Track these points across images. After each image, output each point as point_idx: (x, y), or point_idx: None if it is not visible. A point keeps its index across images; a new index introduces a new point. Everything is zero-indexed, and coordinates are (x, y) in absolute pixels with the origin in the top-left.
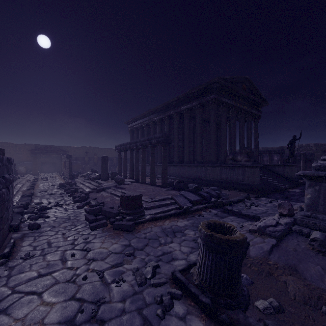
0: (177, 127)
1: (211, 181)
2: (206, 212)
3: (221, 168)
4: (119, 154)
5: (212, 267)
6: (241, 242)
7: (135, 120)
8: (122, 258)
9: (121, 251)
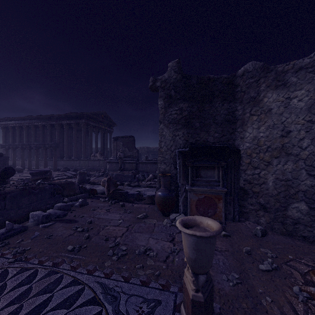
0: (59, 134)
1: (83, 168)
2: None
3: (88, 161)
4: (7, 151)
5: (80, 178)
6: (86, 172)
7: (11, 120)
8: None
9: None
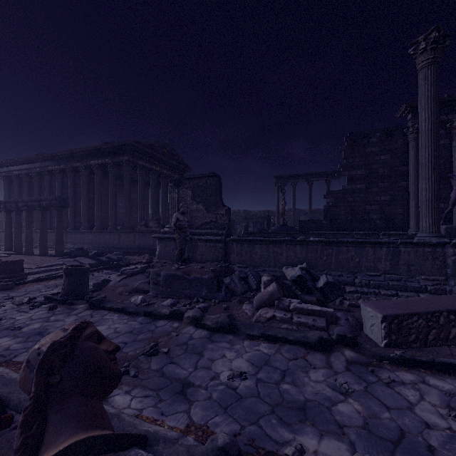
0: (86, 184)
1: (124, 248)
2: (98, 272)
3: (135, 234)
4: None
5: (68, 284)
6: (84, 269)
7: (15, 164)
8: (2, 301)
9: (0, 299)
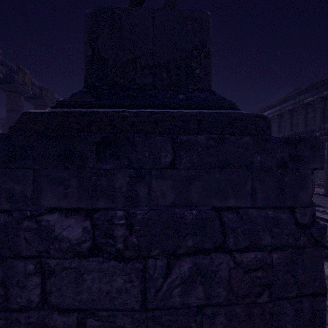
0: None
1: None
2: None
3: None
4: None
5: None
6: None
7: (266, 109)
8: None
9: None
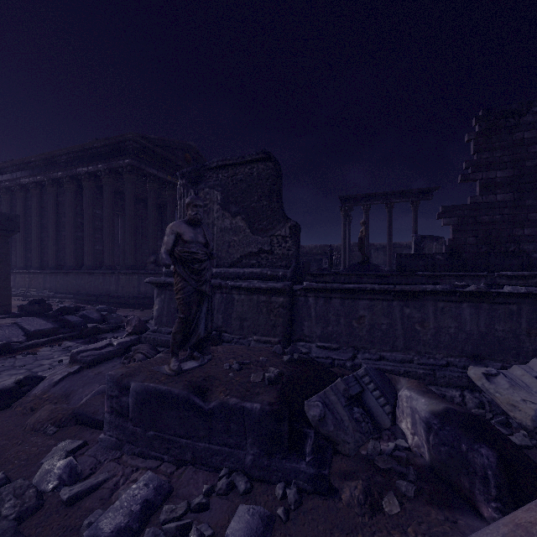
0: (72, 203)
1: (124, 298)
2: (51, 347)
3: (139, 276)
4: None
5: None
6: None
7: None
8: None
9: None
